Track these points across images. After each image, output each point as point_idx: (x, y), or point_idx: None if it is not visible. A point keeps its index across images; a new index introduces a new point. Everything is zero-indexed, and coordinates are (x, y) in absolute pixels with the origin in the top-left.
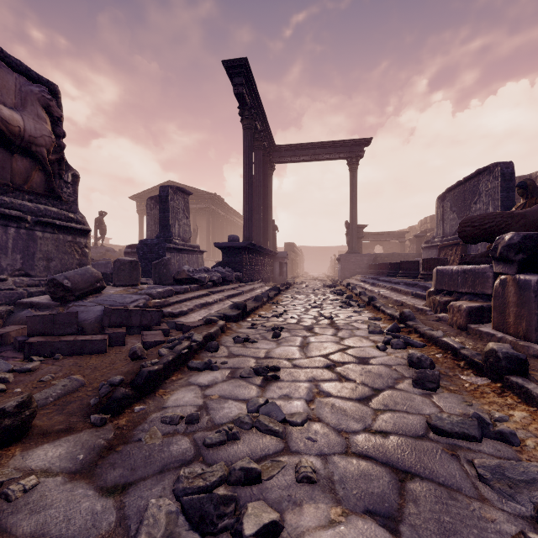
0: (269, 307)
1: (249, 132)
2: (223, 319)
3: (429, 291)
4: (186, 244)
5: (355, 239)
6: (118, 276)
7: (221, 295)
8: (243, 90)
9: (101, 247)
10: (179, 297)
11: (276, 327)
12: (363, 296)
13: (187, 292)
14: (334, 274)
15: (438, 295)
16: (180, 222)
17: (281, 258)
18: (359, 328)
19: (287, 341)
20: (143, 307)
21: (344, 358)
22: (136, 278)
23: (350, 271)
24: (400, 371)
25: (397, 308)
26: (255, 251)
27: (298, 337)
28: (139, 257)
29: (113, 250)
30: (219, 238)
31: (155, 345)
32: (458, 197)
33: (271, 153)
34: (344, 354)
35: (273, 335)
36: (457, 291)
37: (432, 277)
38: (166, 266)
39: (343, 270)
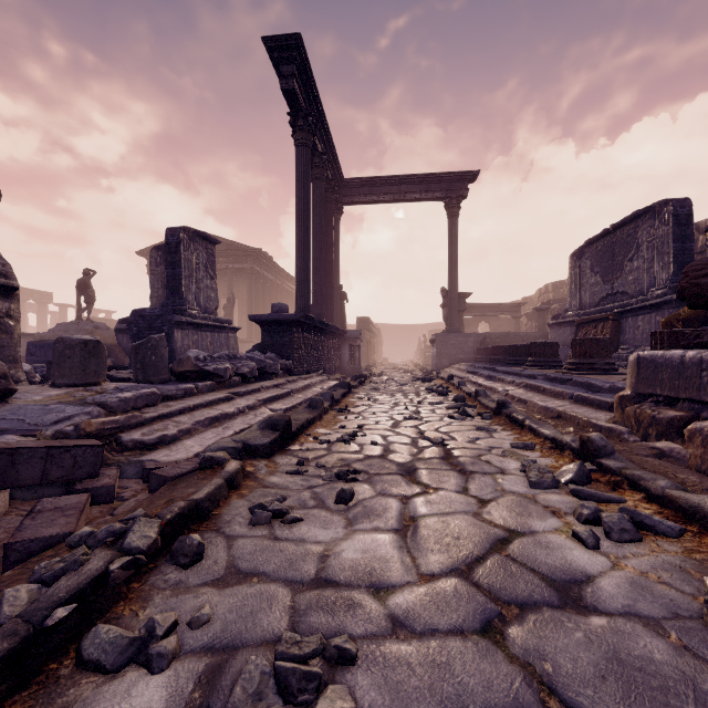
0: (333, 417)
1: (304, 151)
2: (241, 452)
3: (622, 395)
4: (209, 317)
5: (455, 312)
6: (61, 367)
7: (253, 399)
8: (295, 85)
9: (86, 322)
10: (170, 405)
11: (344, 472)
12: (483, 398)
13: (189, 395)
14: (425, 361)
15: (643, 404)
16: (200, 284)
17: (351, 339)
18: (503, 469)
19: (368, 515)
20: (73, 433)
21: (516, 584)
22: (96, 372)
23: (449, 358)
24: (707, 659)
25: (553, 422)
26: (314, 328)
27: (391, 500)
28: (132, 336)
29: (105, 326)
30: (266, 311)
31: (43, 547)
32: (603, 253)
33: (337, 189)
34: (509, 564)
35: (338, 498)
36: (699, 399)
37: (589, 368)
38: (155, 349)
39: (439, 356)
